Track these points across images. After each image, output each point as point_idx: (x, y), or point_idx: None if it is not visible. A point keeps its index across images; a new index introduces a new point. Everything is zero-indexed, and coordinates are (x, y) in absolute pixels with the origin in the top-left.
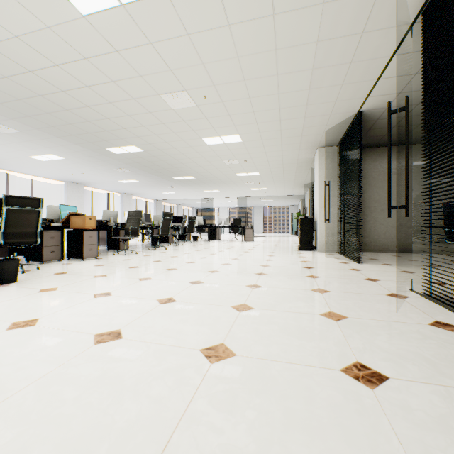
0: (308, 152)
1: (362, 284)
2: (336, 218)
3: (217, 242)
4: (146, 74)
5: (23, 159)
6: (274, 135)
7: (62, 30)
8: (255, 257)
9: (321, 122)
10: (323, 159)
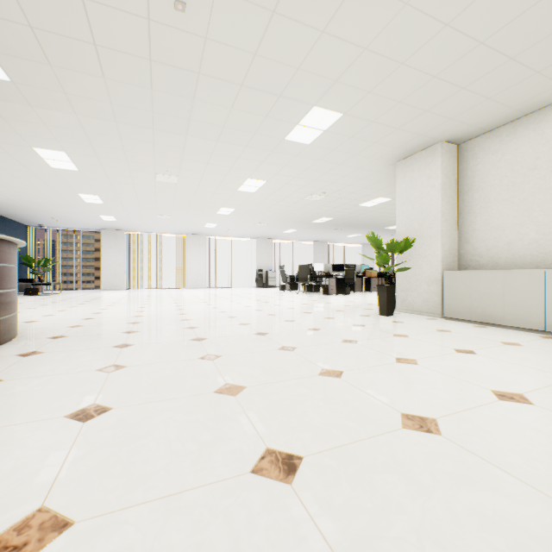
0: None
1: None
2: None
3: None
4: (394, 209)
5: (342, 238)
6: None
7: (363, 210)
8: None
9: None
10: None
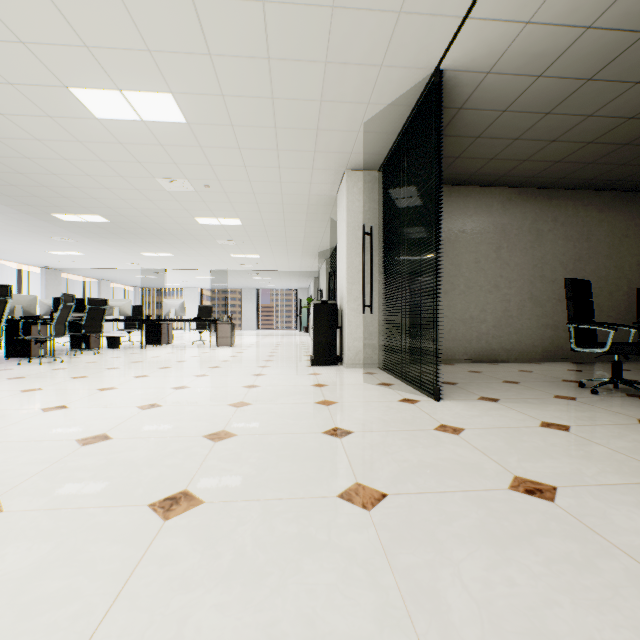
0: (329, 179)
1: (543, 534)
2: (377, 304)
3: (159, 349)
4: None
5: None
6: (260, 113)
7: None
8: (212, 393)
9: (360, 90)
10: (356, 193)
